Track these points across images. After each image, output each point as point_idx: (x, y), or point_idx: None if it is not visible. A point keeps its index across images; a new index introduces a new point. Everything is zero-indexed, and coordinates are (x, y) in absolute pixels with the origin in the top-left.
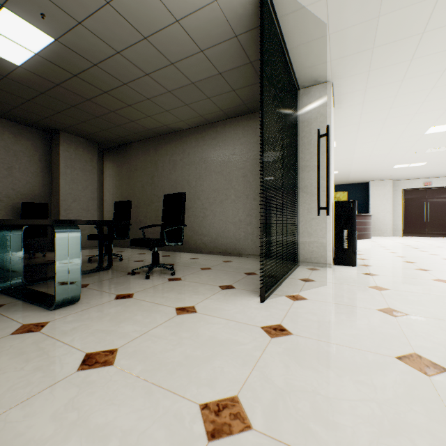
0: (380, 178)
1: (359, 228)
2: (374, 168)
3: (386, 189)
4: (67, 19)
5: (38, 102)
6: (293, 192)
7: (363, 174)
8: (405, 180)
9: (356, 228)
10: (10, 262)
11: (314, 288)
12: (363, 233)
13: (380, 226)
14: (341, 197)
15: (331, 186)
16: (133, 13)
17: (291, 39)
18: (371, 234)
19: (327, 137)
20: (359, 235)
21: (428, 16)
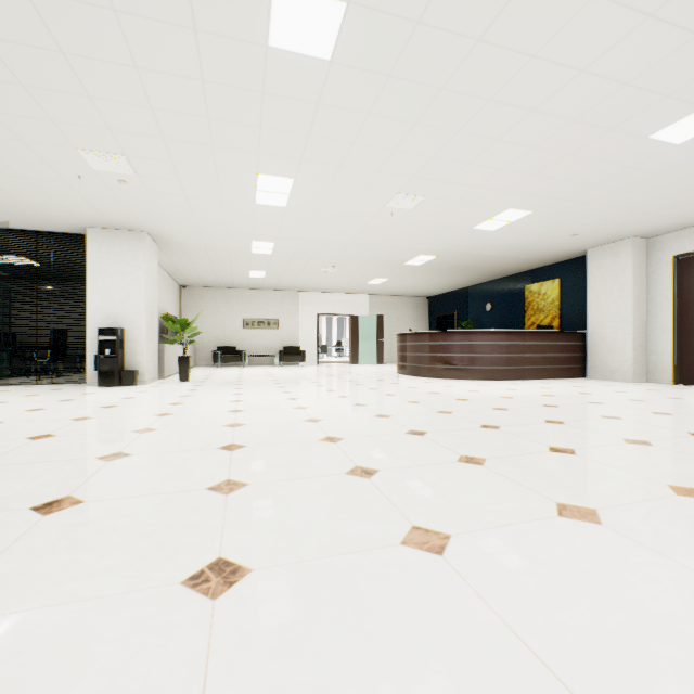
0: (584, 242)
1: (457, 358)
2: (465, 239)
3: (618, 263)
4: (6, 252)
5: (85, 274)
6: (78, 324)
7: (496, 247)
8: (680, 231)
9: (448, 357)
10: (2, 365)
11: (3, 387)
12: (467, 367)
13: (607, 354)
14: (548, 292)
15: (88, 316)
16: (2, 245)
17: (26, 228)
18: (512, 371)
19: (3, 295)
20: (455, 372)
21: (3, 201)
